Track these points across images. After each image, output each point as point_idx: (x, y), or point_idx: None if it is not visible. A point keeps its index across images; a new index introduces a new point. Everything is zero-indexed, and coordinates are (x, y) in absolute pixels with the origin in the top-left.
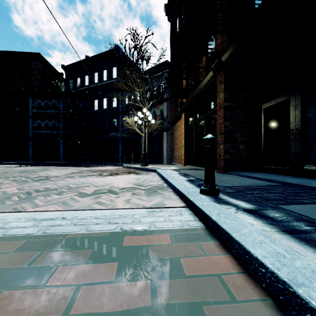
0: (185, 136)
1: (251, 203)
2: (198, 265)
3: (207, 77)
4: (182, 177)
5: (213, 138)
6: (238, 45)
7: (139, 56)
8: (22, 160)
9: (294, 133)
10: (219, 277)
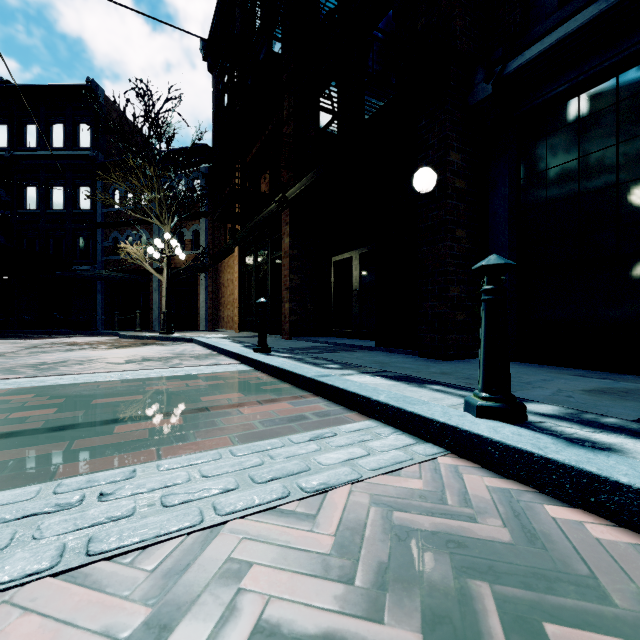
0: (240, 284)
1: (291, 354)
2: (247, 376)
3: (271, 209)
4: (237, 344)
5: (265, 302)
6: (302, 188)
7: (154, 132)
8: None
9: (355, 294)
10: (257, 377)
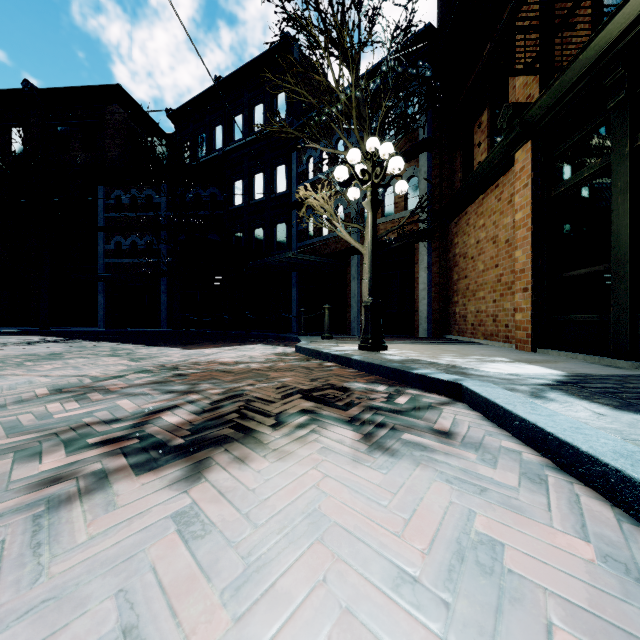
0: (536, 232)
1: None
2: None
3: None
4: None
5: None
6: None
7: None
8: (87, 325)
9: None
10: None
